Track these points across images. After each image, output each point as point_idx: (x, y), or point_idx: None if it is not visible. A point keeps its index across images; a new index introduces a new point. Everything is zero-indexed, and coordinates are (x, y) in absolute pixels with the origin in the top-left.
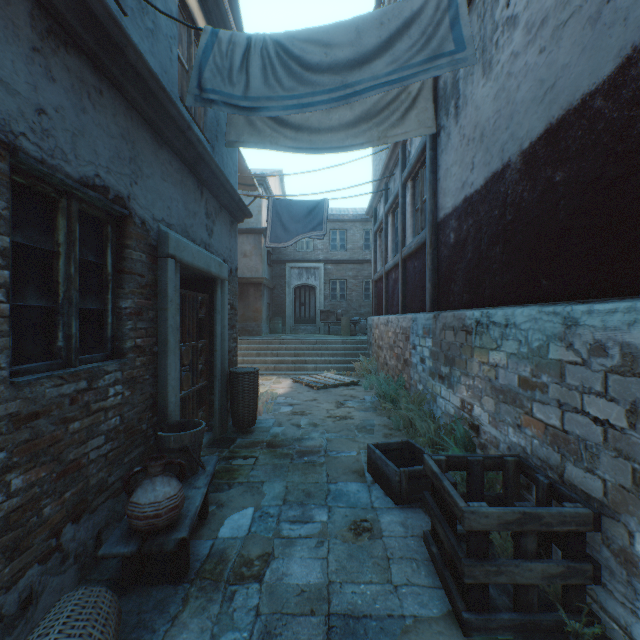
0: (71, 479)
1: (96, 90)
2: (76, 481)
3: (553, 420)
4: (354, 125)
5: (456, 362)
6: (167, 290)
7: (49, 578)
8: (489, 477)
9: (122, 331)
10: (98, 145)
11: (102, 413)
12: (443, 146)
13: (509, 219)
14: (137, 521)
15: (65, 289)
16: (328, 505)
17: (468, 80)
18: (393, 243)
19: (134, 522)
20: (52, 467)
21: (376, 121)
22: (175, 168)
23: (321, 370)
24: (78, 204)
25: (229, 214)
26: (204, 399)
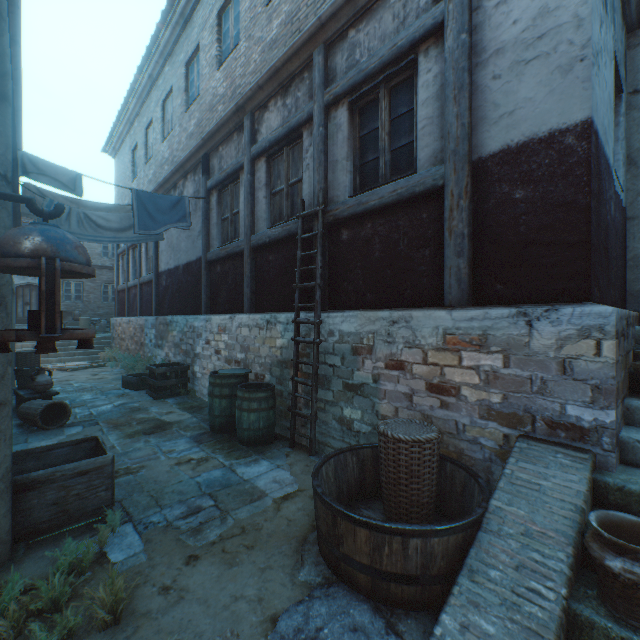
0: None
1: None
2: None
3: (185, 348)
4: None
5: (165, 338)
6: None
7: None
8: None
9: None
10: None
11: None
12: None
13: (180, 285)
14: (41, 387)
15: None
16: (106, 395)
17: None
18: (134, 269)
19: (39, 387)
20: None
21: None
22: None
23: (67, 361)
24: None
25: None
26: None
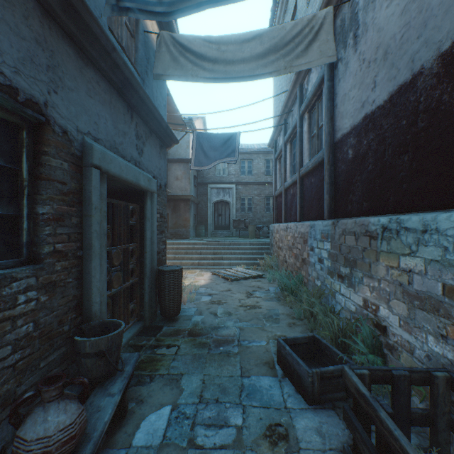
0: None
1: None
2: None
3: None
4: (263, 57)
5: (358, 264)
6: (91, 198)
7: None
8: None
9: (39, 236)
10: (1, 41)
11: (8, 322)
12: (340, 75)
13: (422, 126)
14: None
15: None
16: (242, 404)
17: (369, 8)
18: (291, 166)
19: None
20: None
21: (283, 53)
22: (103, 88)
23: (234, 265)
24: None
25: (159, 139)
26: (135, 293)
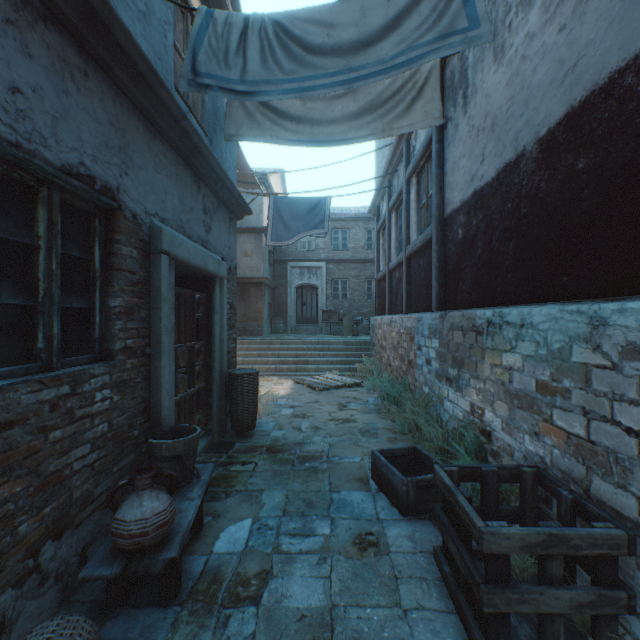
0: (51, 493)
1: (81, 71)
2: (57, 494)
3: (577, 429)
4: (357, 117)
5: (465, 364)
6: (160, 288)
7: (25, 602)
8: (503, 487)
9: (111, 331)
10: (83, 131)
11: (88, 420)
12: (450, 138)
13: (524, 212)
14: (122, 540)
15: (46, 286)
16: (331, 516)
17: (478, 67)
18: (397, 241)
19: (119, 541)
20: (29, 481)
21: (380, 112)
22: (170, 160)
23: (323, 371)
24: (61, 194)
25: (228, 210)
26: (202, 402)
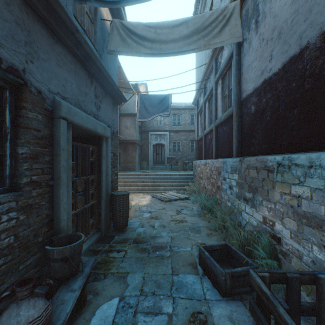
0: None
1: None
2: None
3: None
4: (188, 38)
5: (258, 191)
6: (60, 141)
7: None
8: None
9: (19, 170)
10: None
11: None
12: (245, 51)
13: (308, 87)
14: None
15: None
16: (172, 296)
17: (267, 0)
18: (209, 118)
19: None
20: None
21: (203, 35)
22: (69, 60)
23: (167, 190)
24: None
25: (112, 98)
26: (94, 211)
